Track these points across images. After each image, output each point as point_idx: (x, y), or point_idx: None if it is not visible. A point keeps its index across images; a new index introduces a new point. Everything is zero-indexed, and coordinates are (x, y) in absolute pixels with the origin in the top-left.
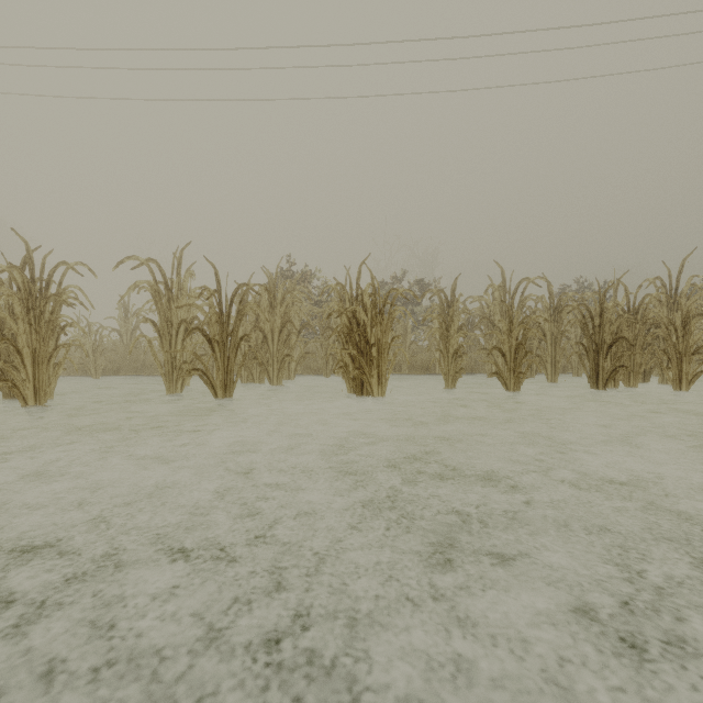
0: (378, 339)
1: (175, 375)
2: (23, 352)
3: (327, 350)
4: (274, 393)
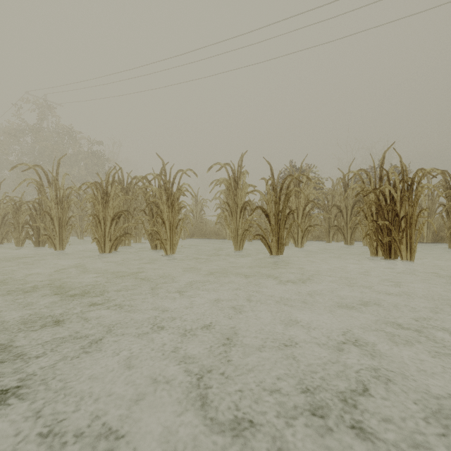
0: (405, 212)
1: (239, 238)
2: (165, 223)
3: (330, 223)
4: (298, 253)
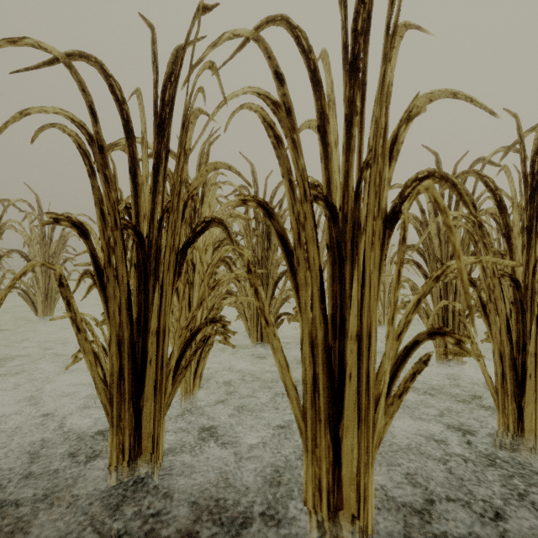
0: None
1: (48, 299)
2: None
3: None
4: None
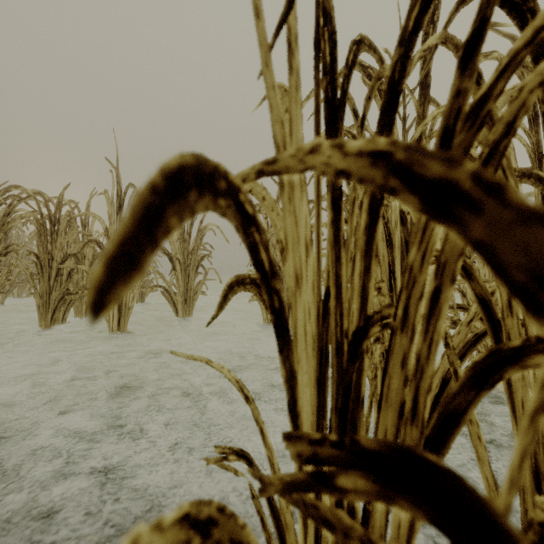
0: None
1: (187, 300)
2: None
3: None
4: (85, 325)
